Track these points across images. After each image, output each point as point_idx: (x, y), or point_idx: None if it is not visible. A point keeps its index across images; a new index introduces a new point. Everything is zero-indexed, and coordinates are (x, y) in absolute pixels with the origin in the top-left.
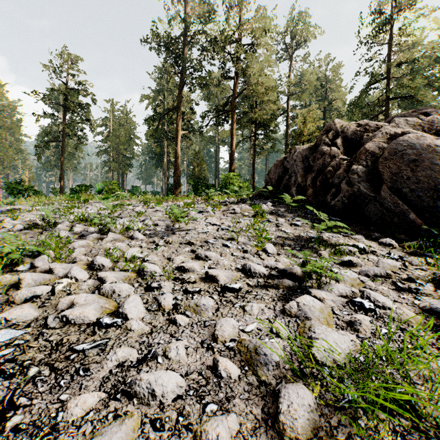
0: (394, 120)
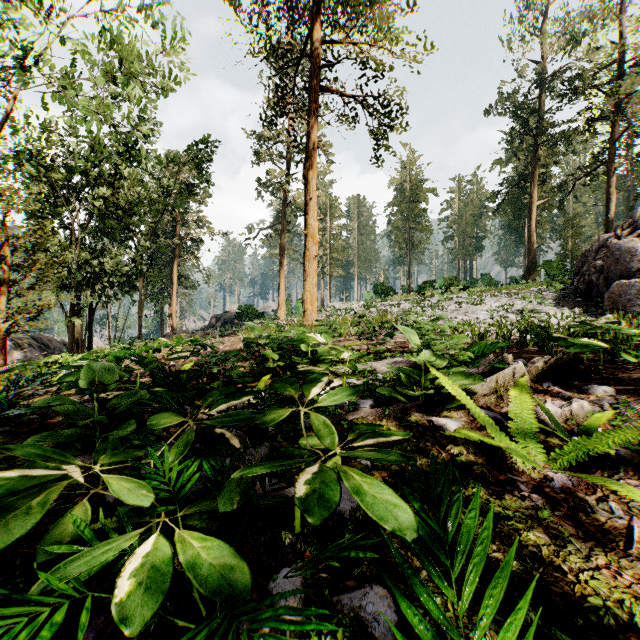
0: None
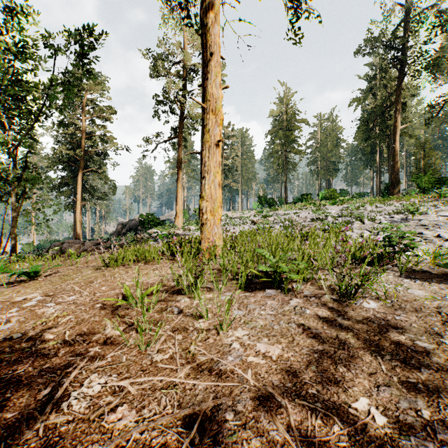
0: None
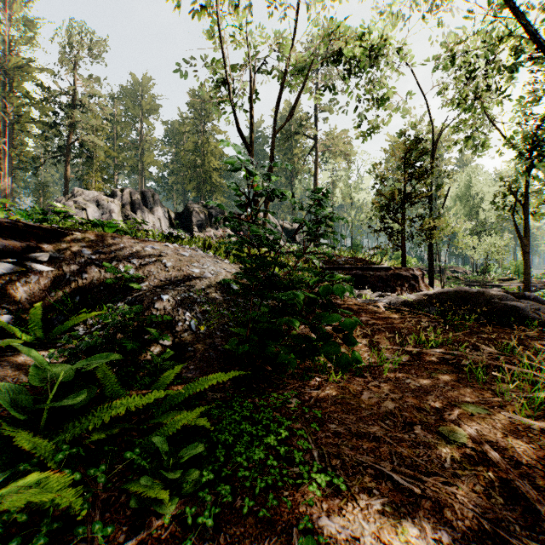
0: (90, 193)
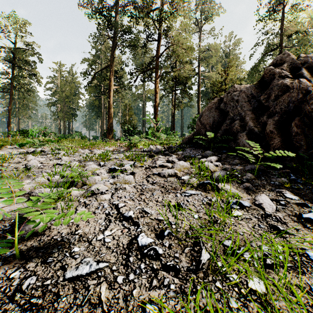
0: None
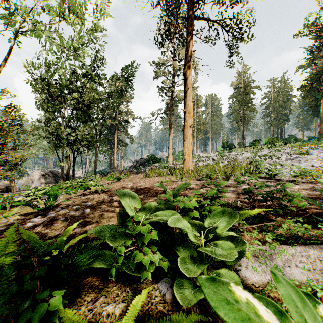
0: None
